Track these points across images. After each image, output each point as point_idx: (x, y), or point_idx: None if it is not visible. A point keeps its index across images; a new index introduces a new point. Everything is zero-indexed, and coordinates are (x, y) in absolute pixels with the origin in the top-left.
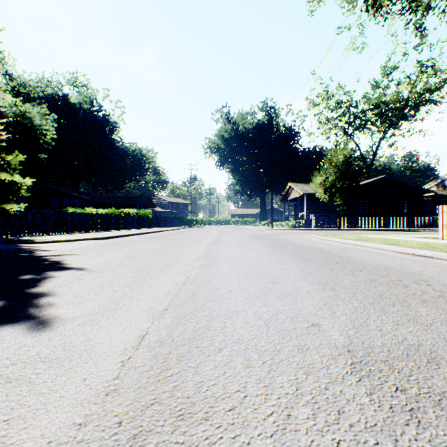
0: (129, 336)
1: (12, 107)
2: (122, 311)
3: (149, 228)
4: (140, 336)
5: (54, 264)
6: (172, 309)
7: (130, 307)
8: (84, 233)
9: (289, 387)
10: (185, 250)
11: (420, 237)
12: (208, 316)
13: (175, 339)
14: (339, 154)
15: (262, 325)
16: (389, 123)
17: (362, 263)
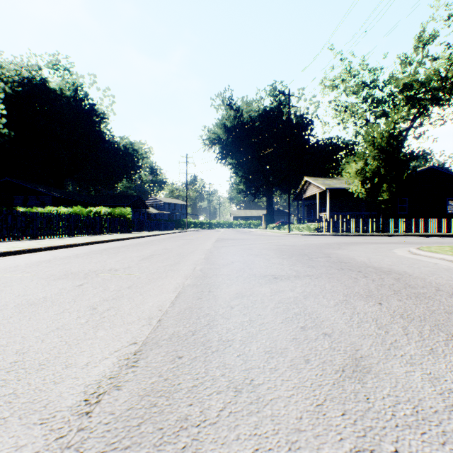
0: None
1: None
2: None
3: (128, 232)
4: None
5: None
6: None
7: None
8: None
9: None
10: None
11: None
12: None
13: None
14: (385, 131)
15: None
16: (419, 109)
17: None
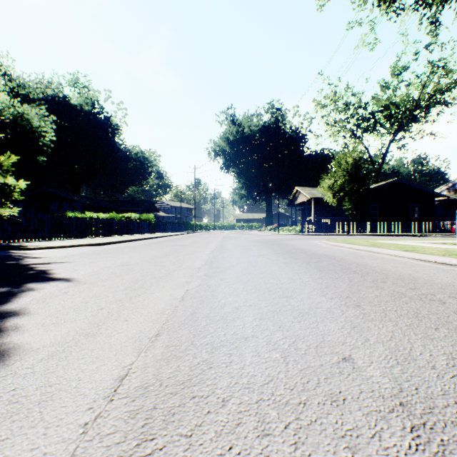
0: (103, 379)
1: (9, 108)
2: (102, 338)
3: (152, 233)
4: (118, 379)
5: (39, 274)
6: (165, 335)
7: (114, 332)
8: (82, 239)
9: None
10: (187, 257)
11: (436, 243)
12: (209, 344)
13: (164, 382)
14: (348, 157)
15: (279, 359)
16: (399, 126)
17: (382, 273)
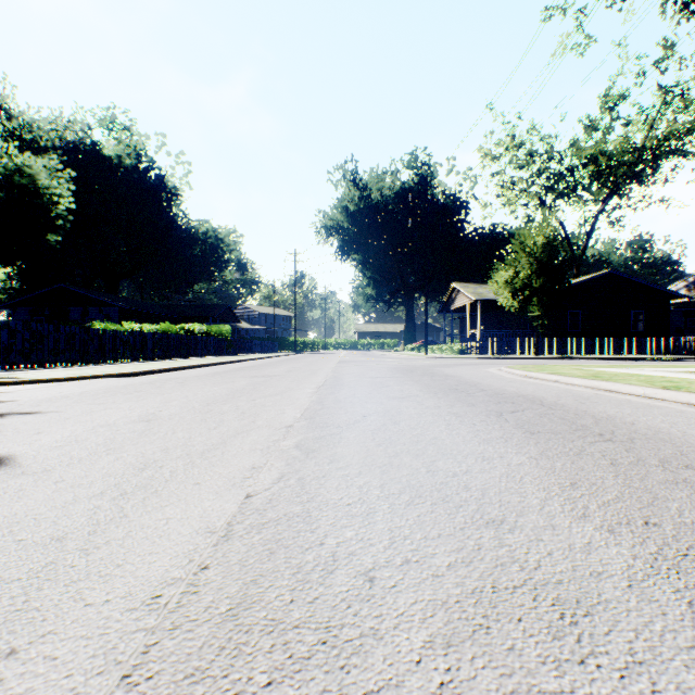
0: None
1: (1, 157)
2: None
3: (227, 354)
4: None
5: None
6: None
7: None
8: (107, 365)
9: None
10: (271, 401)
11: None
12: None
13: None
14: (537, 234)
15: None
16: (612, 188)
17: (661, 439)
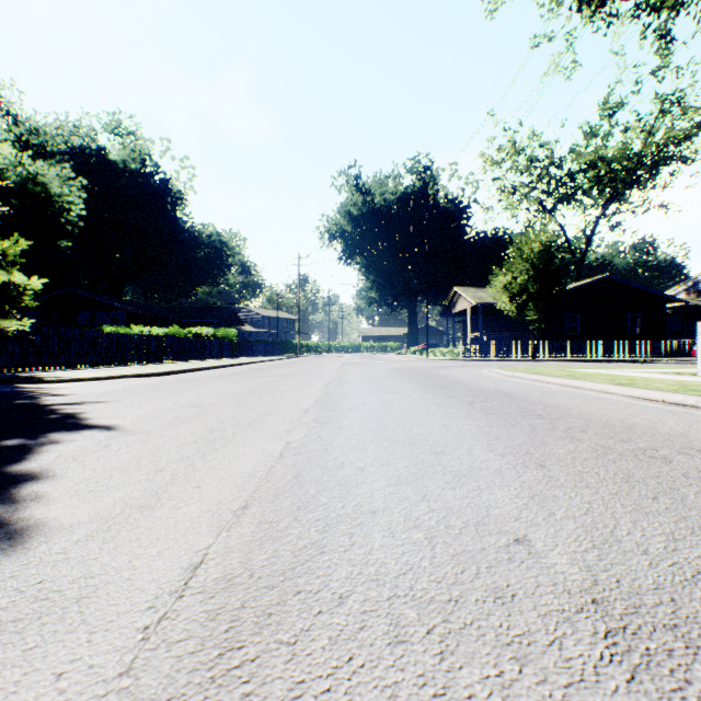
0: (169, 568)
1: (15, 166)
2: (164, 512)
3: (233, 357)
4: (190, 567)
5: (66, 419)
6: (255, 507)
7: (181, 503)
8: (127, 366)
9: (487, 698)
10: (287, 394)
11: (667, 373)
12: (321, 520)
13: (256, 572)
14: (534, 241)
15: (422, 540)
16: (611, 193)
17: (581, 417)
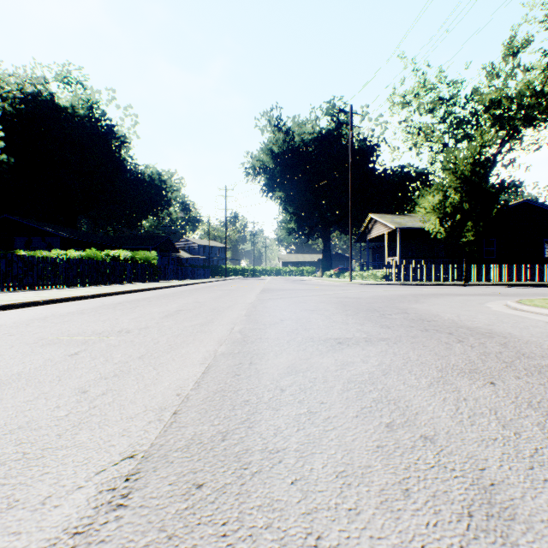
0: None
1: None
2: None
3: (153, 281)
4: None
5: None
6: None
7: None
8: None
9: None
10: None
11: None
12: None
13: None
14: (469, 156)
15: None
16: (509, 131)
17: None
